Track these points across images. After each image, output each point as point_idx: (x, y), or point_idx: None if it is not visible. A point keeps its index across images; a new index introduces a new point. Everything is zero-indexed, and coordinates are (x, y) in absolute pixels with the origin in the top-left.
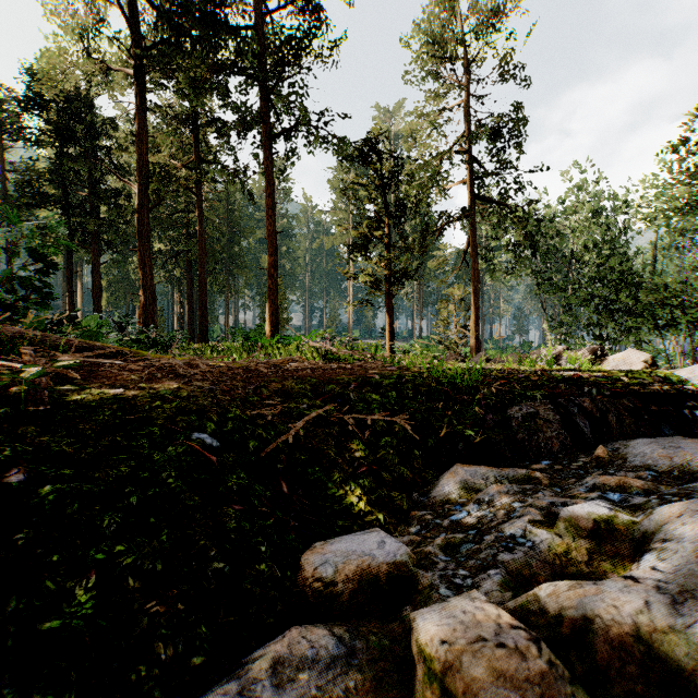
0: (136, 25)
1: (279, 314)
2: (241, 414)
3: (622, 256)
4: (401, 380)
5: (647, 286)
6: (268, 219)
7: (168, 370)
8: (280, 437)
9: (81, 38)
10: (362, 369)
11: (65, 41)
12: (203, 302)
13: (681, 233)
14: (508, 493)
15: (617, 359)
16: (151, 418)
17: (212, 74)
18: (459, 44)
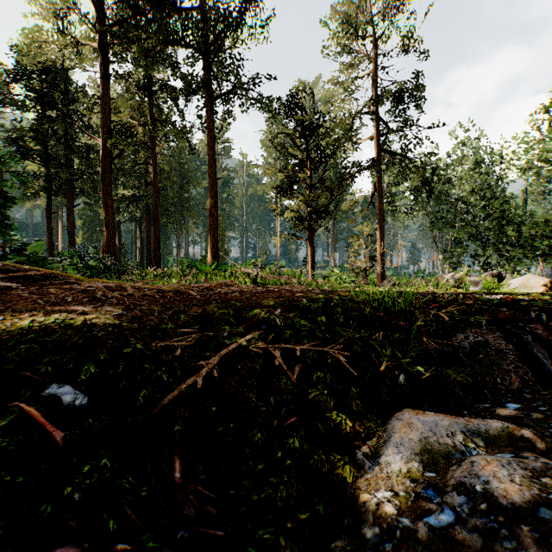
0: (100, 6)
1: (220, 247)
2: (142, 348)
3: (502, 199)
4: (330, 303)
5: (526, 222)
6: (210, 168)
7: (90, 293)
8: (186, 381)
9: (54, 17)
10: (288, 292)
11: (41, 19)
12: (156, 237)
13: (548, 181)
14: (514, 481)
15: (516, 283)
16: (2, 359)
17: (162, 46)
18: (368, 22)
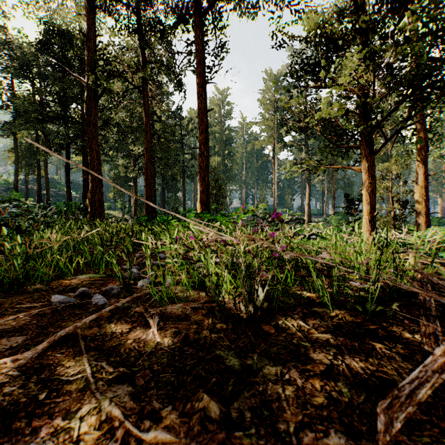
0: None
1: (219, 197)
2: None
3: None
4: None
5: None
6: (199, 97)
7: None
8: None
9: None
10: None
11: None
12: (148, 185)
13: None
14: None
15: None
16: None
17: None
18: None
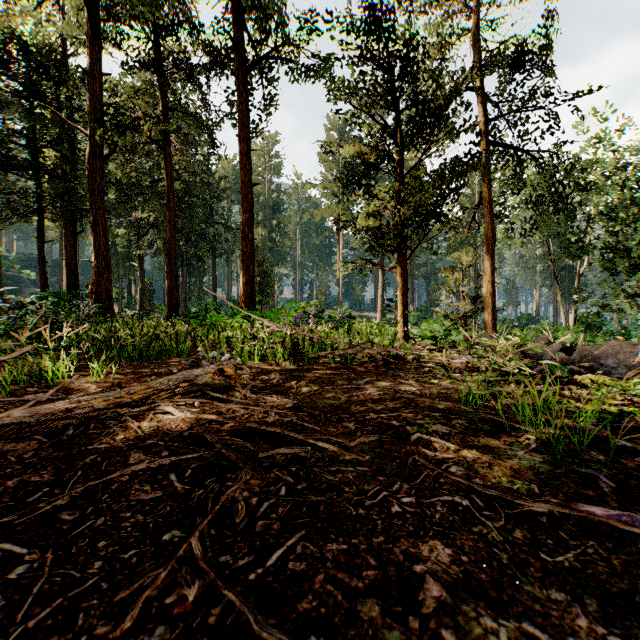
0: None
1: (265, 286)
2: None
3: None
4: None
5: None
6: (242, 168)
7: None
8: None
9: None
10: None
11: None
12: (172, 271)
13: None
14: None
15: None
16: None
17: None
18: None
